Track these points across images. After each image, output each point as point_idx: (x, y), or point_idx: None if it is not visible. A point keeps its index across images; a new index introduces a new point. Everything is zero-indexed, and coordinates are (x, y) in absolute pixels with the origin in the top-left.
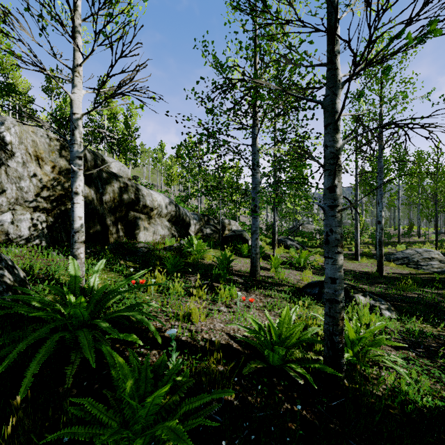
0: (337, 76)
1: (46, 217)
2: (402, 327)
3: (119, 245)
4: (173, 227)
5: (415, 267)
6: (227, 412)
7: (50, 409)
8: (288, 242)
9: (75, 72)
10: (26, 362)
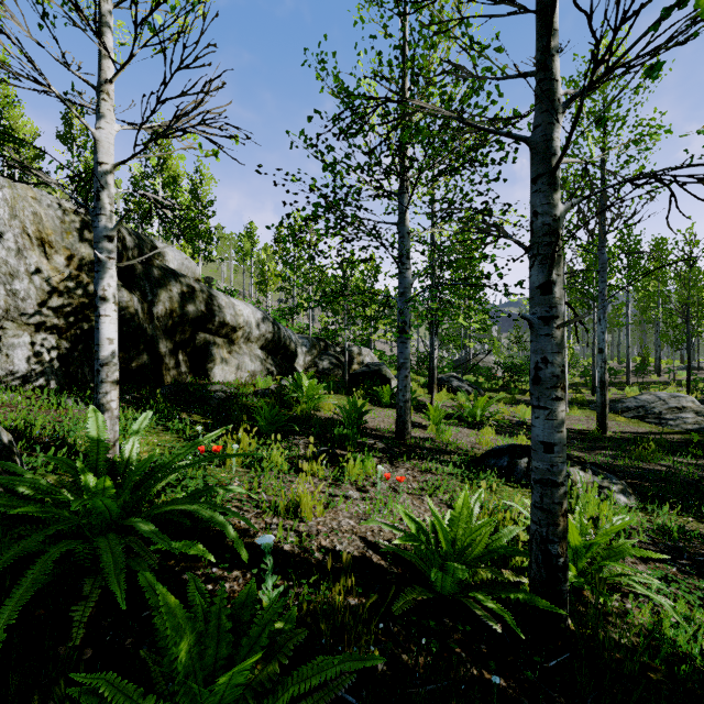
0: (555, 92)
1: (58, 341)
2: (649, 523)
3: (181, 388)
4: (269, 359)
5: (657, 422)
6: (365, 686)
7: (35, 696)
8: (453, 382)
9: (102, 93)
10: (2, 598)
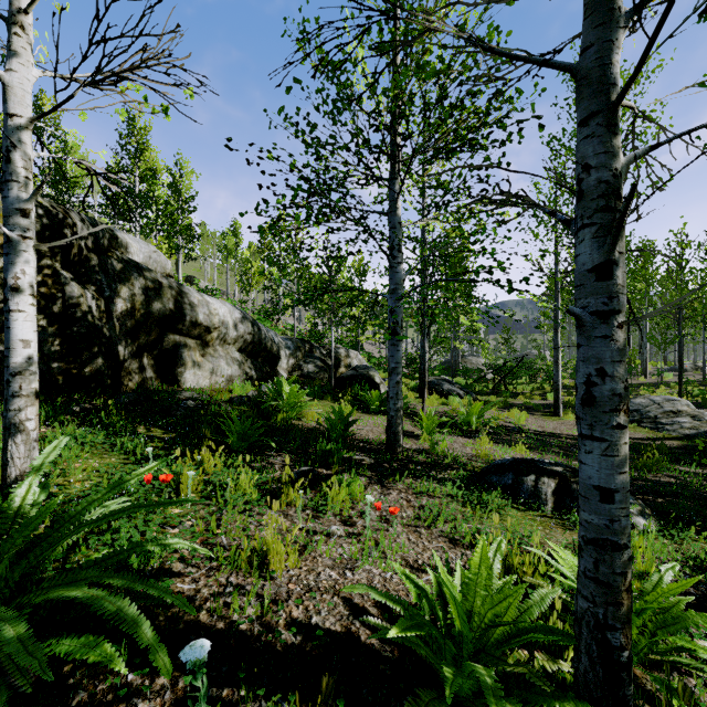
0: None
1: None
2: (680, 555)
3: (142, 396)
4: (248, 362)
5: (653, 427)
6: None
7: None
8: (444, 386)
9: (13, 25)
10: None
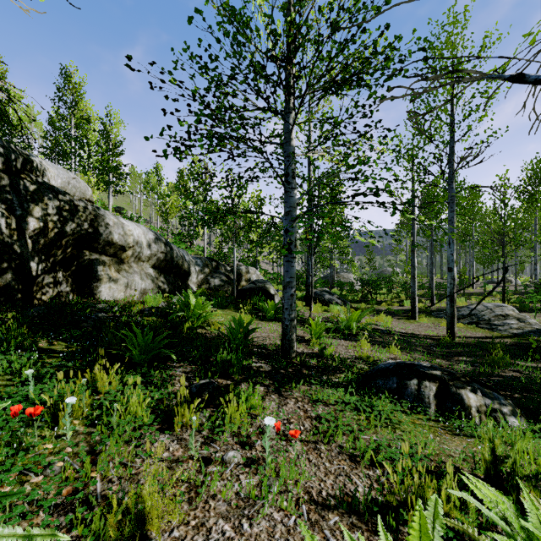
0: None
1: None
2: None
3: (53, 309)
4: (161, 277)
5: (488, 327)
6: None
7: None
8: (326, 296)
9: None
10: None
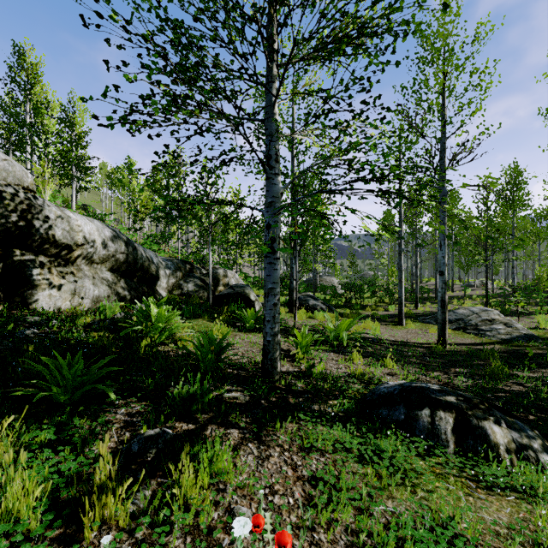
0: None
1: None
2: None
3: None
4: (121, 282)
5: (476, 333)
6: None
7: None
8: (310, 301)
9: None
10: None
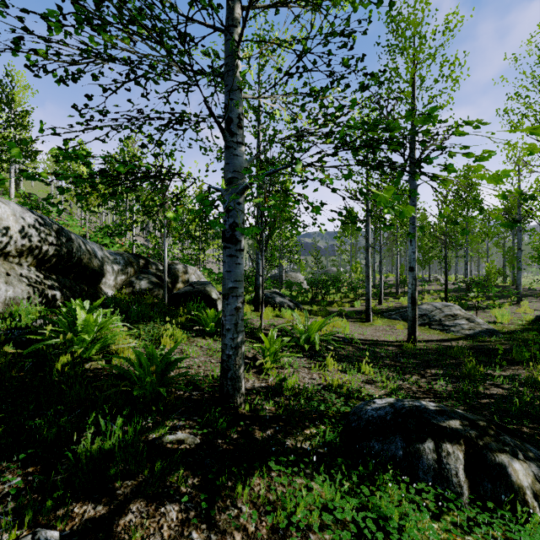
0: None
1: None
2: None
3: None
4: (50, 279)
5: (441, 329)
6: None
7: None
8: (276, 298)
9: None
10: None
